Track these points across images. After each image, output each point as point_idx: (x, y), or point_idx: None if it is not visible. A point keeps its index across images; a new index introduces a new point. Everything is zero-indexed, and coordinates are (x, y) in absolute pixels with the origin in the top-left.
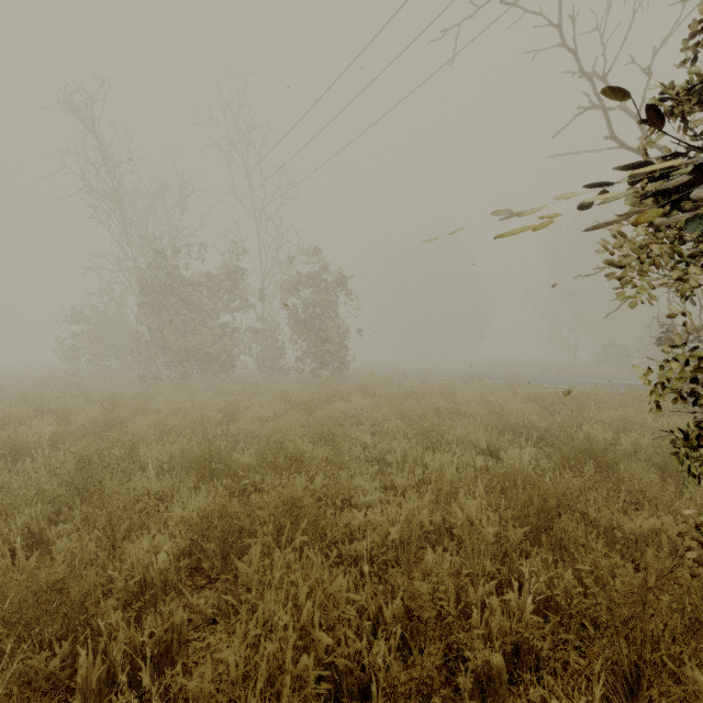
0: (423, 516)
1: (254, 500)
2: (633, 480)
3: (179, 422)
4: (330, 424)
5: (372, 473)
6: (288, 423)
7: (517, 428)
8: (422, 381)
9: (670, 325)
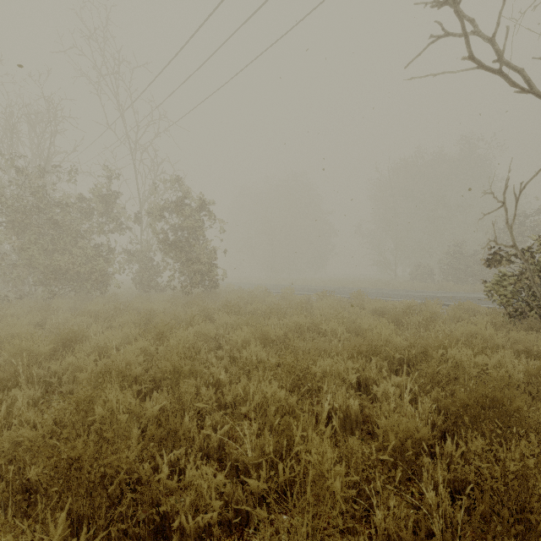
0: None
1: None
2: None
3: None
4: (175, 360)
5: (222, 434)
6: (124, 359)
7: (380, 350)
8: (282, 297)
9: (512, 247)
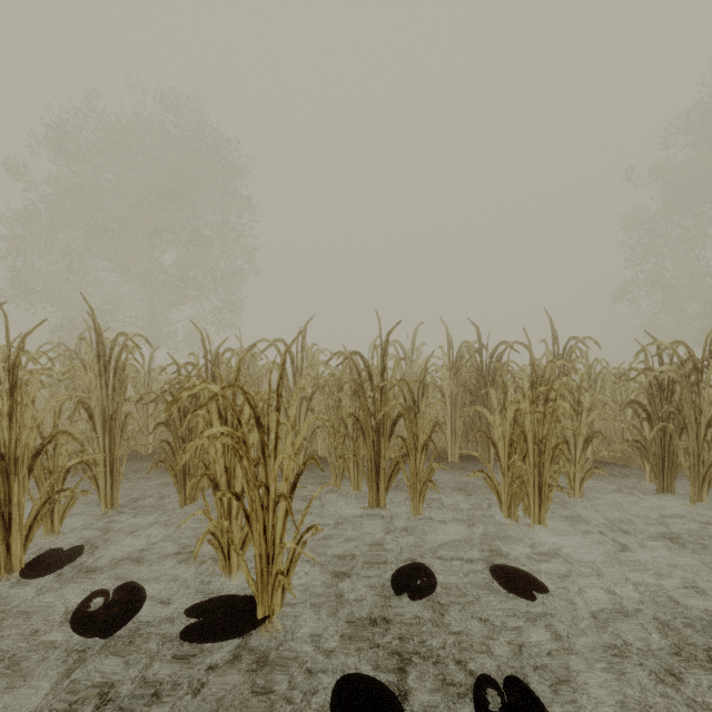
0: None
1: None
2: None
3: None
4: None
5: None
6: None
7: None
8: None
9: None
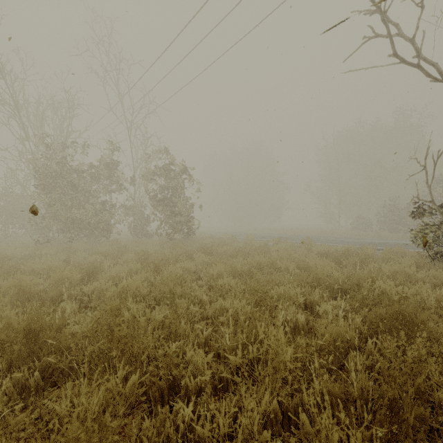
0: (264, 438)
1: (67, 392)
2: (442, 338)
3: (35, 285)
4: (171, 285)
5: (207, 335)
6: (134, 284)
7: (322, 282)
8: (245, 242)
9: (430, 202)
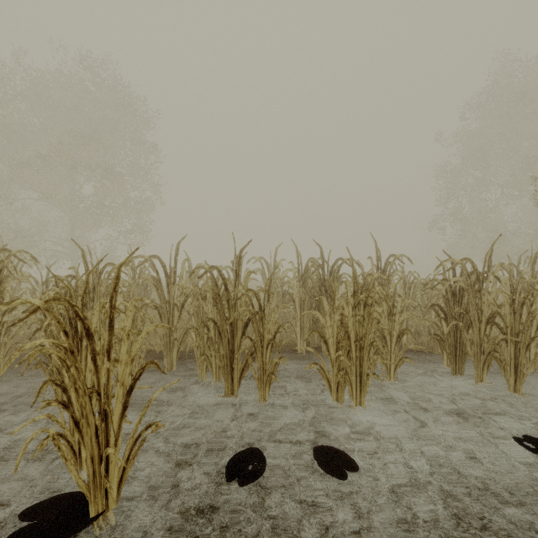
0: None
1: None
2: None
3: None
4: None
5: None
6: None
7: None
8: None
9: None
